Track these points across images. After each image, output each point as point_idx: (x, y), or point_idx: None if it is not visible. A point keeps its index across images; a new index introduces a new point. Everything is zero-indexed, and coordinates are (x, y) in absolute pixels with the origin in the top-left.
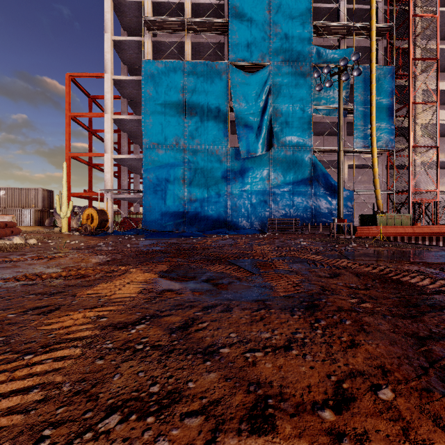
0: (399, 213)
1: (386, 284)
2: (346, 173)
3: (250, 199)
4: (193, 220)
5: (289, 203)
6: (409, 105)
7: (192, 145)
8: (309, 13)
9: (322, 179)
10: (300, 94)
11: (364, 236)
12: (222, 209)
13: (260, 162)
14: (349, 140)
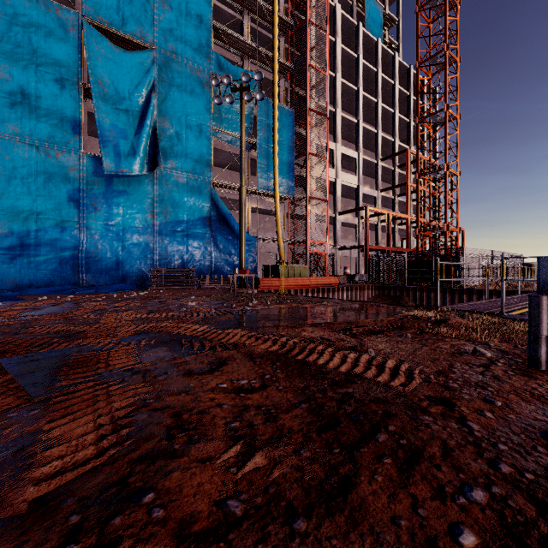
0: (298, 264)
1: (290, 369)
2: (250, 217)
3: (122, 238)
4: (4, 269)
5: (182, 248)
6: (307, 154)
7: (2, 132)
8: (208, 7)
9: (224, 220)
10: (197, 106)
11: (267, 289)
12: (69, 252)
13: (139, 185)
14: (253, 180)
